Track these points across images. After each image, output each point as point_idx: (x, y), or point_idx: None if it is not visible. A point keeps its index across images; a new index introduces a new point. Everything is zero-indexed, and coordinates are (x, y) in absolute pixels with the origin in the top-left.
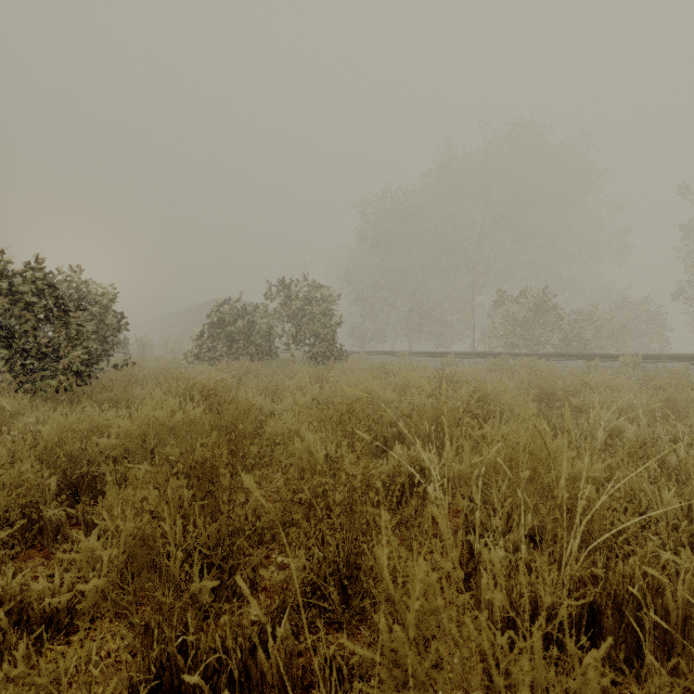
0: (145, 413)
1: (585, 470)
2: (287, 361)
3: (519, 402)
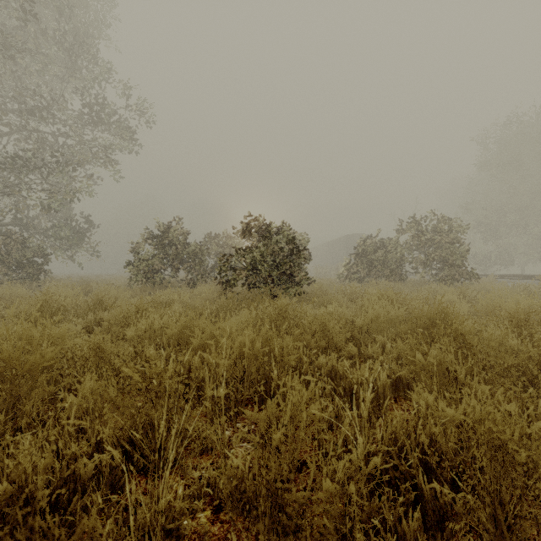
0: (377, 308)
1: None
2: (416, 282)
3: None
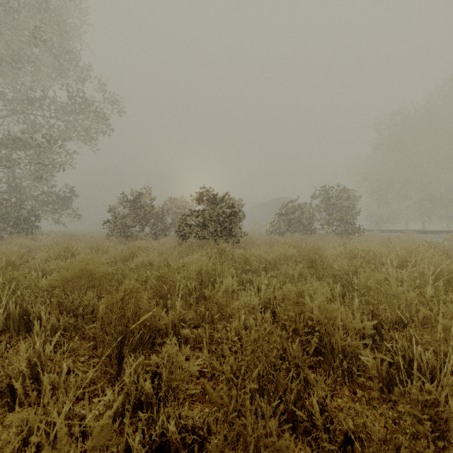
0: (280, 249)
1: None
2: (322, 235)
3: None
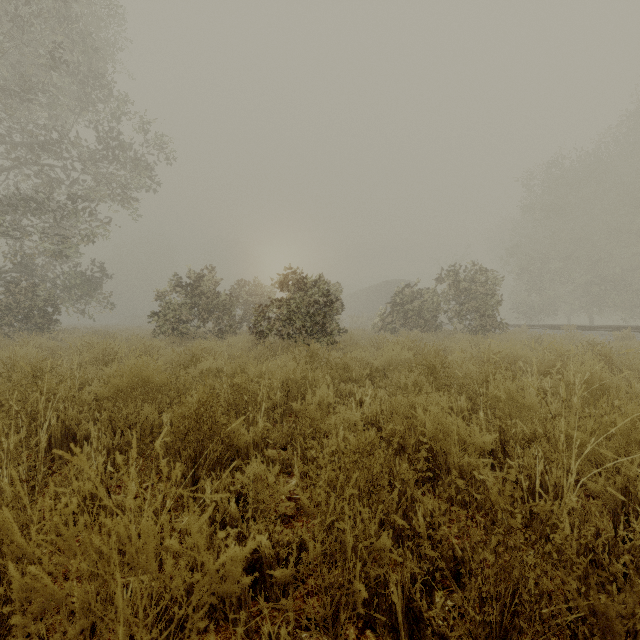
0: (390, 351)
1: (622, 385)
2: (450, 332)
3: (639, 363)
